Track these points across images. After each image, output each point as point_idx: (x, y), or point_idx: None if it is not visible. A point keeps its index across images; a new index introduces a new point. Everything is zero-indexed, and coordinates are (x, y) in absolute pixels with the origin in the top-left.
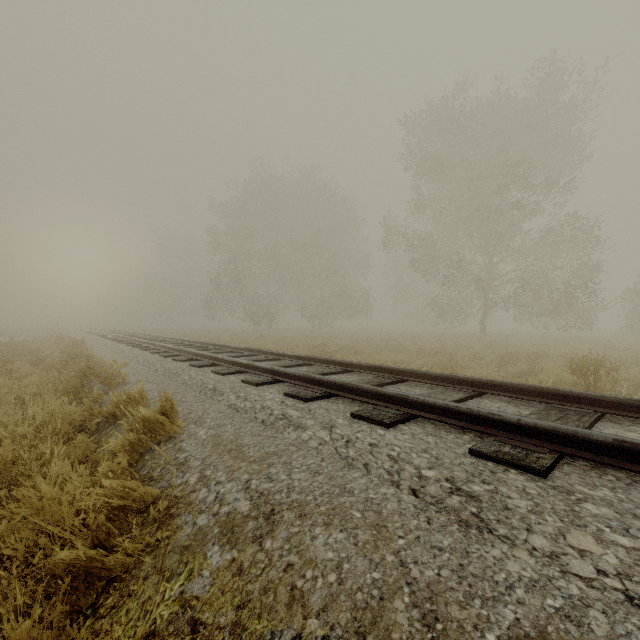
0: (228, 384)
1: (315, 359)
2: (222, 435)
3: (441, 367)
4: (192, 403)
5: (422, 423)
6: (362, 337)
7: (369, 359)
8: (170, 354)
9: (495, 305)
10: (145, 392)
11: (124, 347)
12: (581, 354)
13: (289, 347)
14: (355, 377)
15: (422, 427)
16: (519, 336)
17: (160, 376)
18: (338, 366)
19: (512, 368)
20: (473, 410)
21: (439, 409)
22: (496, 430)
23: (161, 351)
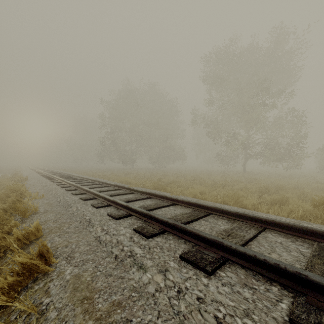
0: (98, 217)
1: (155, 195)
2: (82, 276)
3: (229, 198)
4: (71, 234)
5: (235, 267)
6: (181, 174)
7: (186, 189)
8: (71, 189)
9: (251, 156)
10: (40, 226)
11: (48, 182)
12: (302, 186)
13: (141, 182)
14: (180, 209)
15: (236, 273)
16: (263, 173)
17: (60, 206)
18: (169, 200)
19: (270, 198)
20: (280, 266)
21: (248, 257)
22: (302, 286)
23: (67, 186)
